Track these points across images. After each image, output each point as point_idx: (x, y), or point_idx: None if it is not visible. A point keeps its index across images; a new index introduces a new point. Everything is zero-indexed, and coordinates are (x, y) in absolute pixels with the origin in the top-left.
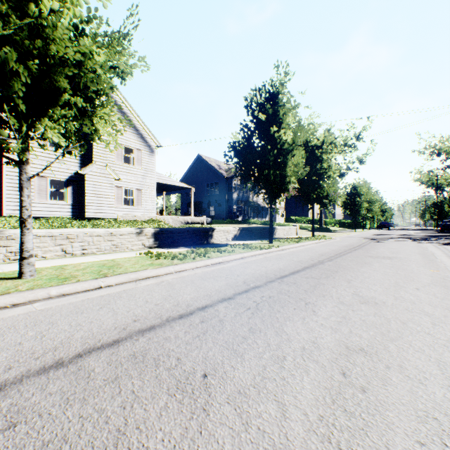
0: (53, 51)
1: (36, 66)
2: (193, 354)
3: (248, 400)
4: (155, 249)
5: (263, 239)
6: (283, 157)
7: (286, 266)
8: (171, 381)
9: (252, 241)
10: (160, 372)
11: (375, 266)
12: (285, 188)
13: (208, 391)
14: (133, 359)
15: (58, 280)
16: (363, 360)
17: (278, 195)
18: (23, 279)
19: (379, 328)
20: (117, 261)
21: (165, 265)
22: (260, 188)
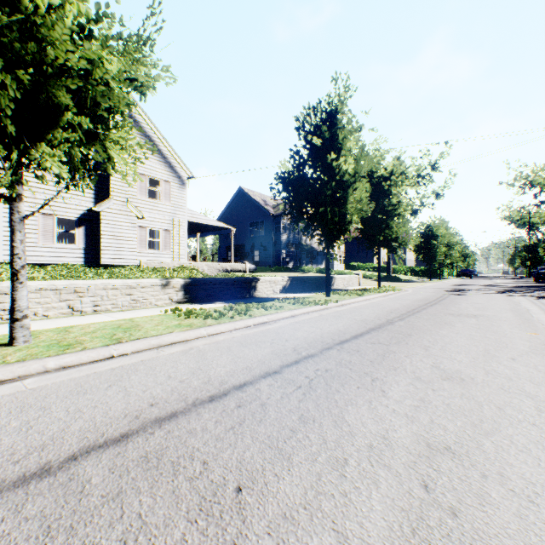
0: (52, 58)
1: (29, 76)
2: (225, 455)
3: (296, 529)
4: (185, 304)
5: (318, 291)
6: (343, 191)
7: (347, 328)
8: (192, 498)
9: (304, 294)
10: (179, 483)
11: (457, 328)
12: (346, 228)
13: (242, 515)
14: (144, 463)
15: (59, 347)
16: (450, 465)
17: (336, 238)
18: (15, 346)
19: (468, 416)
20: (137, 321)
21: (196, 326)
22: (315, 229)
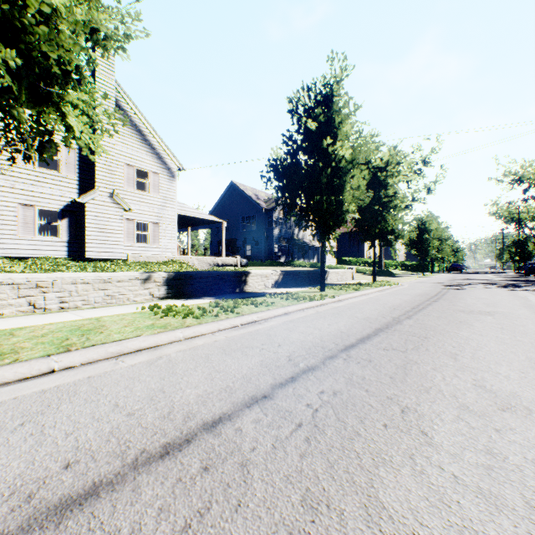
0: None
1: None
2: None
3: None
4: (168, 300)
5: (312, 285)
6: (339, 179)
7: (349, 328)
8: None
9: (297, 288)
10: None
11: (477, 328)
12: (342, 219)
13: None
14: None
15: None
16: None
17: (332, 229)
18: None
19: None
20: (104, 320)
21: (171, 328)
22: (309, 220)
